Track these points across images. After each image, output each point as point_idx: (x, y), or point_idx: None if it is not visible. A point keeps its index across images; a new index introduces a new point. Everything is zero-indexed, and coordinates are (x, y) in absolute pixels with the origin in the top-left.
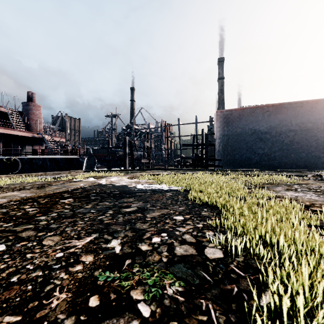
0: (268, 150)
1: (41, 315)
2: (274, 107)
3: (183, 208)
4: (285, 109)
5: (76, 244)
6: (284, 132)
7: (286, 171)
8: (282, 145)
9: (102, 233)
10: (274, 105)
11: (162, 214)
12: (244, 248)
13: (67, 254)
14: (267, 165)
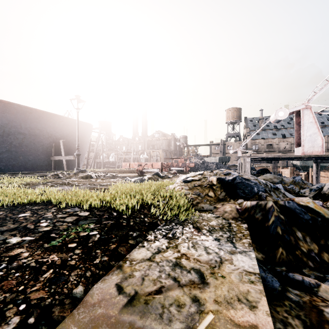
0: None
1: (60, 261)
2: (2, 104)
3: (4, 212)
4: (15, 110)
5: None
6: (13, 134)
7: (19, 174)
8: (10, 147)
9: None
10: (2, 101)
11: None
12: (91, 208)
13: None
14: None
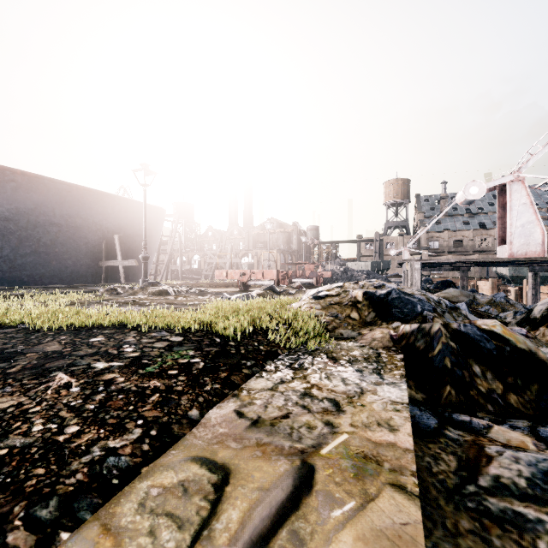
0: (12, 251)
1: (165, 387)
2: (26, 178)
3: (67, 337)
4: (46, 187)
5: (64, 382)
6: (42, 225)
7: (53, 288)
8: (38, 245)
9: (60, 369)
10: (26, 174)
11: (65, 344)
12: (184, 332)
13: (83, 385)
14: (8, 279)
